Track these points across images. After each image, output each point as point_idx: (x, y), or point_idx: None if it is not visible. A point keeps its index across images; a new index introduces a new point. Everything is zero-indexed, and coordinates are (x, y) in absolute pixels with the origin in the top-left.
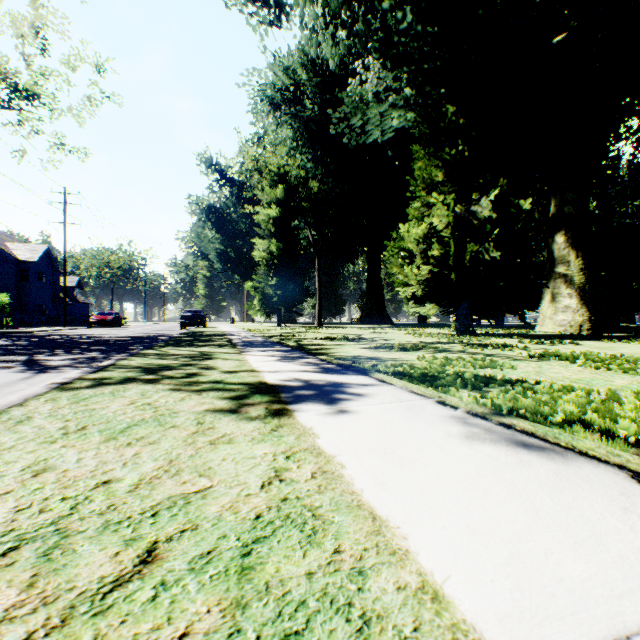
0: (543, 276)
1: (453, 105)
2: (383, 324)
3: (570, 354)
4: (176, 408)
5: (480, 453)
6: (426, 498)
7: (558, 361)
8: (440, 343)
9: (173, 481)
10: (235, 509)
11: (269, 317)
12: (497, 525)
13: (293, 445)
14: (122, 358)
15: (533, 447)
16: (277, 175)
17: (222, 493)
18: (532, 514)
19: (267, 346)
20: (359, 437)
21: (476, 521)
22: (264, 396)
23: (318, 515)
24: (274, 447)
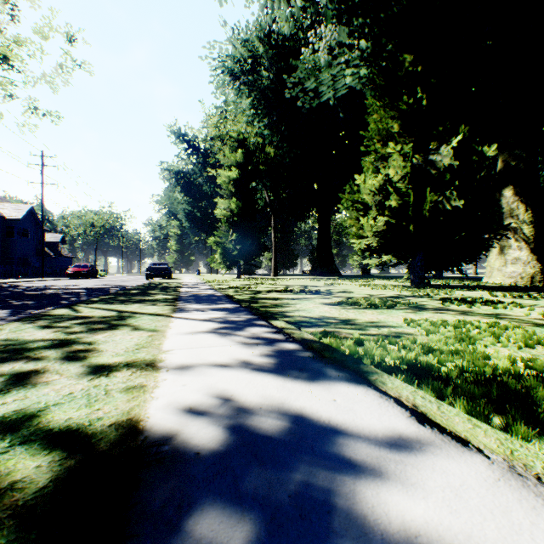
0: (504, 227)
1: (410, 53)
2: (332, 275)
3: None
4: None
5: None
6: None
7: None
8: (406, 297)
9: None
10: None
11: (229, 269)
12: None
13: None
14: None
15: None
16: (237, 141)
17: None
18: None
19: (212, 302)
20: None
21: None
22: None
23: None
24: None
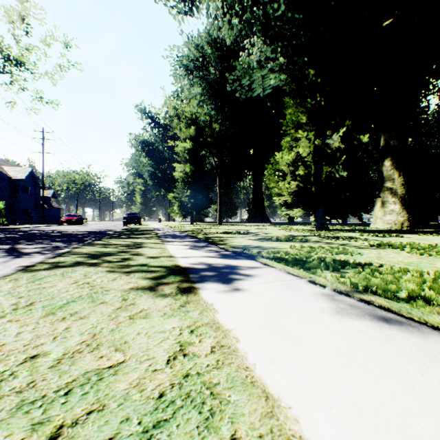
0: (376, 189)
1: (313, 69)
2: (264, 223)
3: (399, 244)
4: (108, 286)
5: (350, 327)
6: (311, 374)
7: (391, 249)
8: (305, 236)
9: (92, 356)
10: (141, 387)
11: (185, 218)
12: (380, 405)
13: (197, 320)
14: (77, 247)
15: (392, 321)
16: (190, 119)
17: (132, 368)
18: (409, 392)
19: (182, 238)
20: (250, 312)
21: (360, 400)
22: (177, 276)
23: (216, 394)
24: (181, 322)
